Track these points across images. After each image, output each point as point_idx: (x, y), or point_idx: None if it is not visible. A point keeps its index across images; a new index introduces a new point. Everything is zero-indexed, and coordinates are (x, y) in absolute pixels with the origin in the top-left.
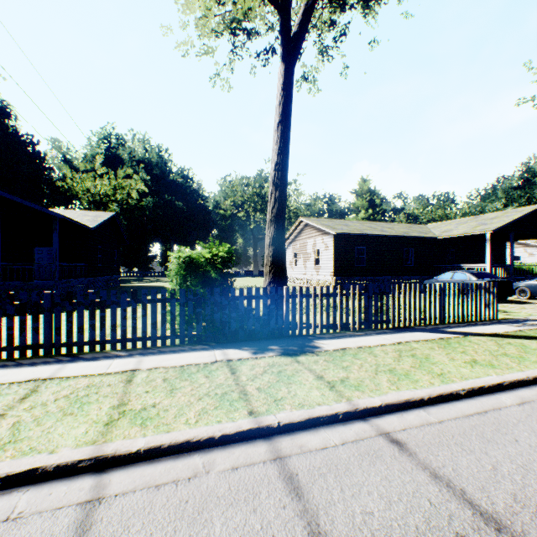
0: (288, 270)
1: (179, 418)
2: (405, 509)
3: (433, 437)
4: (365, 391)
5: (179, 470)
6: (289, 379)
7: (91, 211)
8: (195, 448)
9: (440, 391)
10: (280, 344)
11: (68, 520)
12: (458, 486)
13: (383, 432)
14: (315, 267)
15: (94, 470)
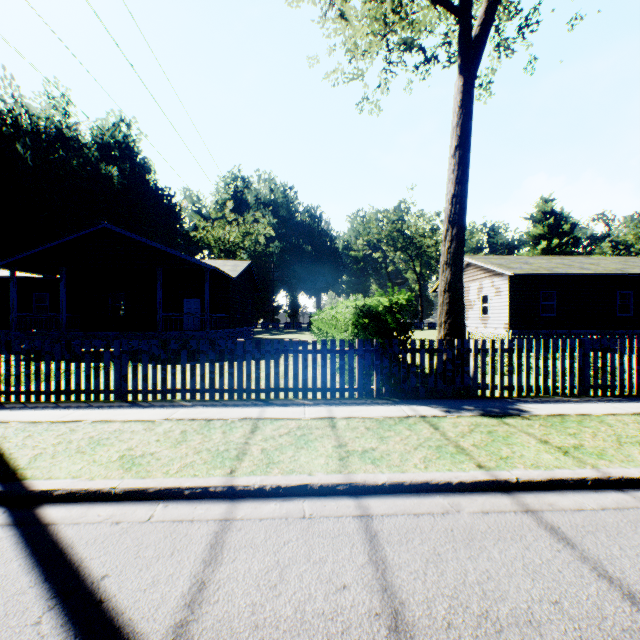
0: None
1: (406, 462)
2: None
3: None
4: (612, 461)
5: (427, 505)
6: (506, 440)
7: (229, 261)
8: (434, 490)
9: None
10: (473, 404)
11: (353, 526)
12: None
13: None
14: (480, 317)
15: (348, 494)
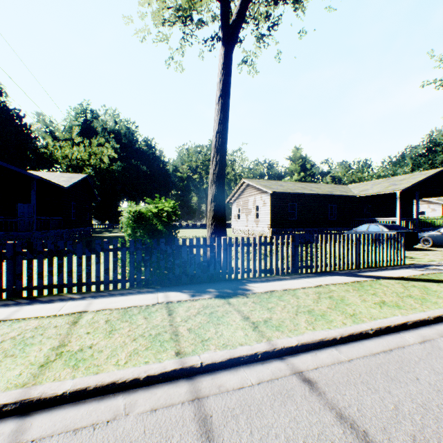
0: (233, 223)
1: (111, 359)
2: None
3: (342, 376)
4: (284, 331)
5: (100, 412)
6: (219, 320)
7: (67, 173)
8: (121, 389)
9: (351, 331)
10: (217, 287)
11: None
12: (361, 427)
13: (297, 371)
14: (255, 220)
15: (19, 413)
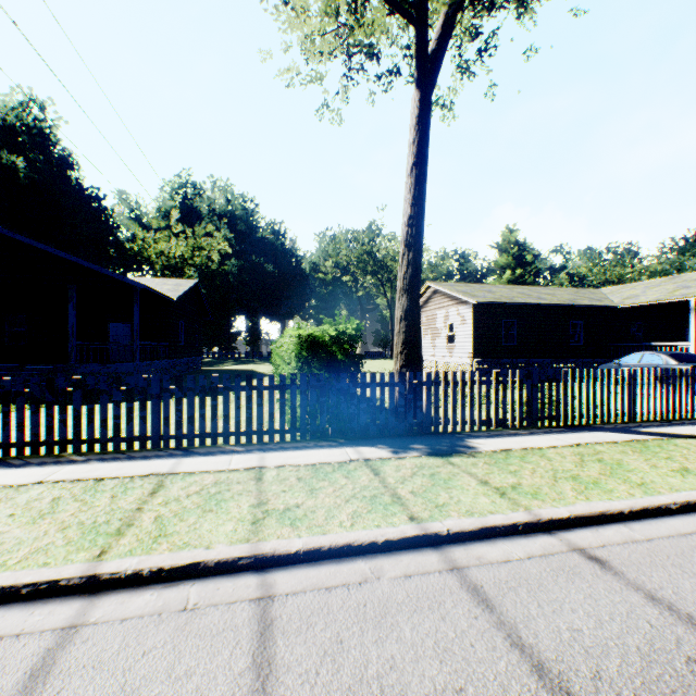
0: None
1: (331, 520)
2: (620, 629)
3: (642, 556)
4: (545, 500)
5: (345, 574)
6: (447, 483)
7: (171, 279)
8: (357, 553)
9: (643, 504)
10: (423, 442)
11: (246, 614)
12: (683, 610)
13: (577, 548)
14: (447, 346)
15: (254, 569)
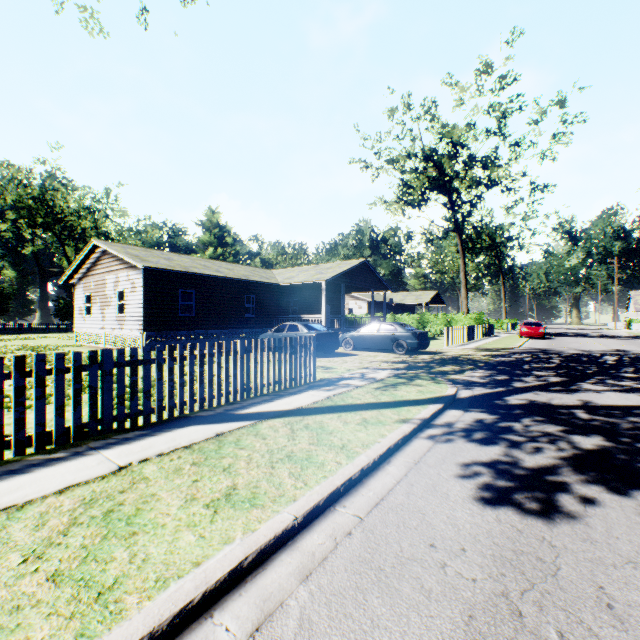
0: (77, 322)
1: None
2: None
3: None
4: None
5: None
6: None
7: None
8: None
9: None
10: None
11: None
12: None
13: None
14: (118, 317)
15: None
